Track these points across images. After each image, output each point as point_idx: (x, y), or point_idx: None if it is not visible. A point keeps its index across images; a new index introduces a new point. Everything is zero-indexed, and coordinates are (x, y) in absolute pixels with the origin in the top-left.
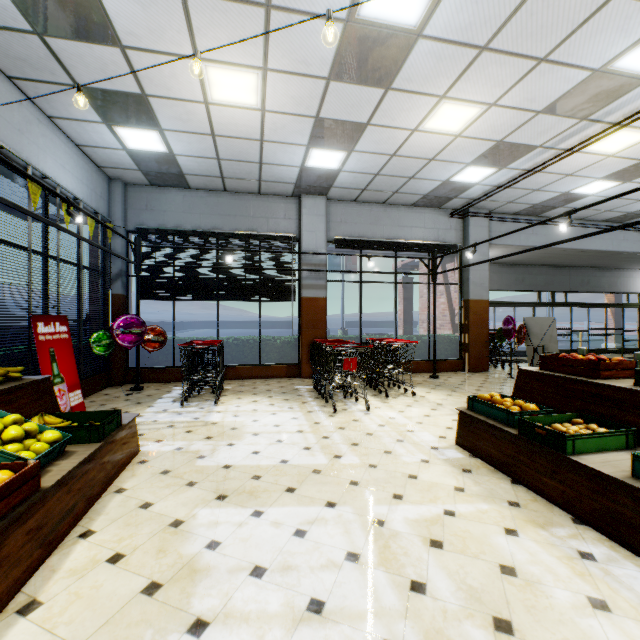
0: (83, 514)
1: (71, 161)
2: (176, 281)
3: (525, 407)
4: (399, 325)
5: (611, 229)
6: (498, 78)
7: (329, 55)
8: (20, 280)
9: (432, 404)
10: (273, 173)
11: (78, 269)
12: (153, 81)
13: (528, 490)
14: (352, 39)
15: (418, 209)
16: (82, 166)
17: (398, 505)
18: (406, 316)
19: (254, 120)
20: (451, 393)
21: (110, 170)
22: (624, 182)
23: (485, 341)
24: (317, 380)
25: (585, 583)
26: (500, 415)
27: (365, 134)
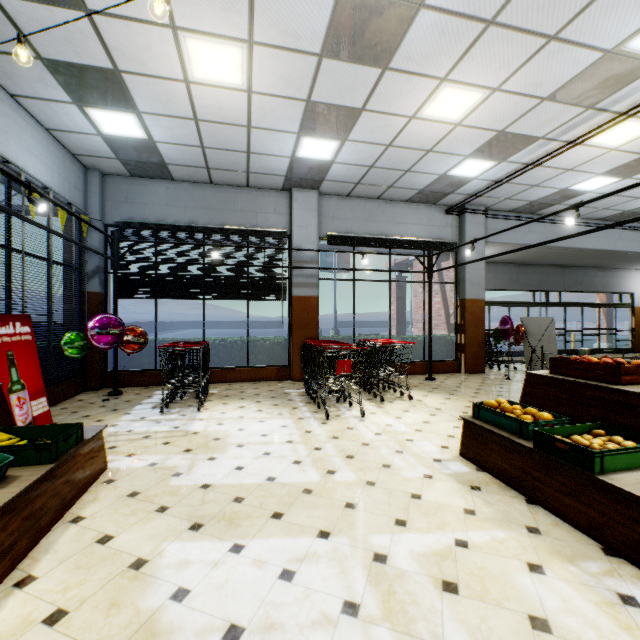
0: (25, 553)
1: (39, 146)
2: (158, 278)
3: (539, 416)
4: (392, 325)
5: (623, 222)
6: (504, 58)
7: (321, 27)
8: None
9: (430, 409)
10: (262, 164)
11: (49, 264)
12: (126, 54)
13: (546, 512)
14: (347, 7)
15: (413, 205)
16: (53, 152)
17: (402, 534)
18: (400, 316)
19: (240, 103)
20: (449, 396)
21: (85, 158)
22: (624, 178)
23: (481, 341)
24: (308, 383)
25: None
26: (511, 425)
27: (360, 121)
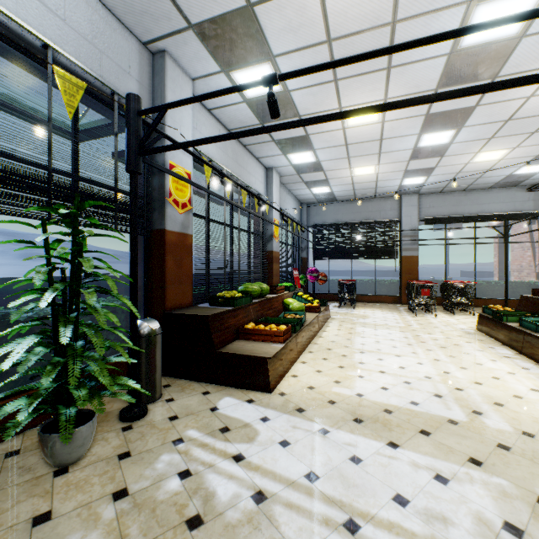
0: (324, 324)
1: (292, 203)
2: (330, 250)
3: (504, 309)
4: (494, 274)
5: None
6: (510, 141)
7: (407, 156)
8: (285, 255)
9: None
10: (383, 190)
11: (292, 247)
12: (331, 175)
13: (493, 339)
14: (417, 151)
15: (495, 190)
16: (294, 203)
17: (428, 334)
18: (501, 266)
19: (373, 176)
20: None
21: (302, 201)
22: None
23: None
24: (409, 303)
25: (481, 349)
26: (491, 312)
27: (435, 170)
